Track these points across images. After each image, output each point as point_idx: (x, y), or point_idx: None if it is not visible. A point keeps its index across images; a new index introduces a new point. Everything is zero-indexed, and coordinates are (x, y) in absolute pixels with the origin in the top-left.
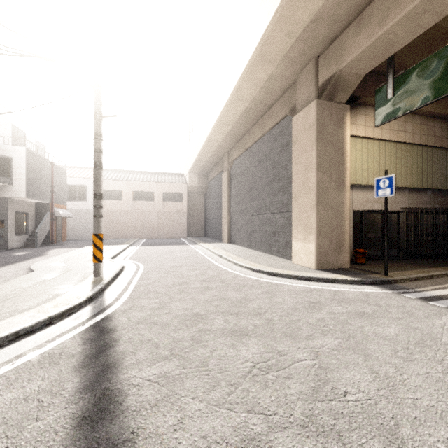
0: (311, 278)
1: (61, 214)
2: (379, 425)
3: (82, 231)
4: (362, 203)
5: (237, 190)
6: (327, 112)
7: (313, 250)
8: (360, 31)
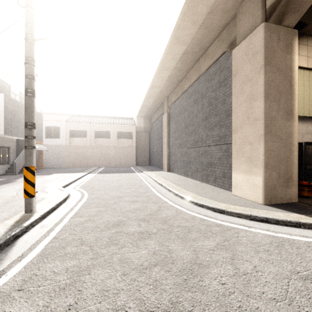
0: (268, 219)
1: (37, 148)
2: None
3: (57, 161)
4: (303, 135)
5: (175, 128)
6: (276, 36)
7: (261, 183)
8: None
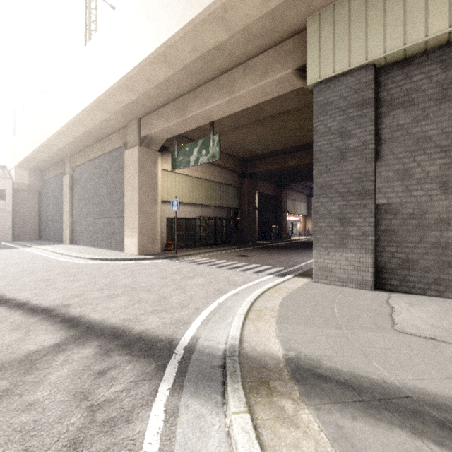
0: (131, 259)
1: None
2: (124, 286)
3: None
4: (173, 213)
5: (80, 195)
6: (146, 155)
7: (137, 243)
8: (159, 119)
